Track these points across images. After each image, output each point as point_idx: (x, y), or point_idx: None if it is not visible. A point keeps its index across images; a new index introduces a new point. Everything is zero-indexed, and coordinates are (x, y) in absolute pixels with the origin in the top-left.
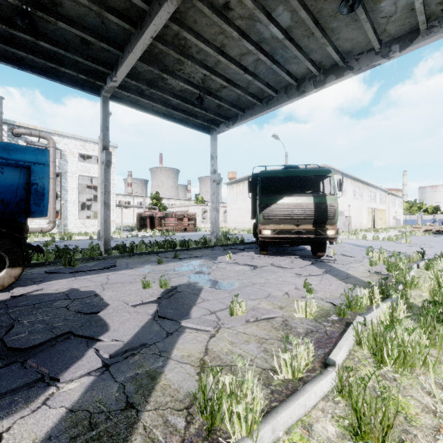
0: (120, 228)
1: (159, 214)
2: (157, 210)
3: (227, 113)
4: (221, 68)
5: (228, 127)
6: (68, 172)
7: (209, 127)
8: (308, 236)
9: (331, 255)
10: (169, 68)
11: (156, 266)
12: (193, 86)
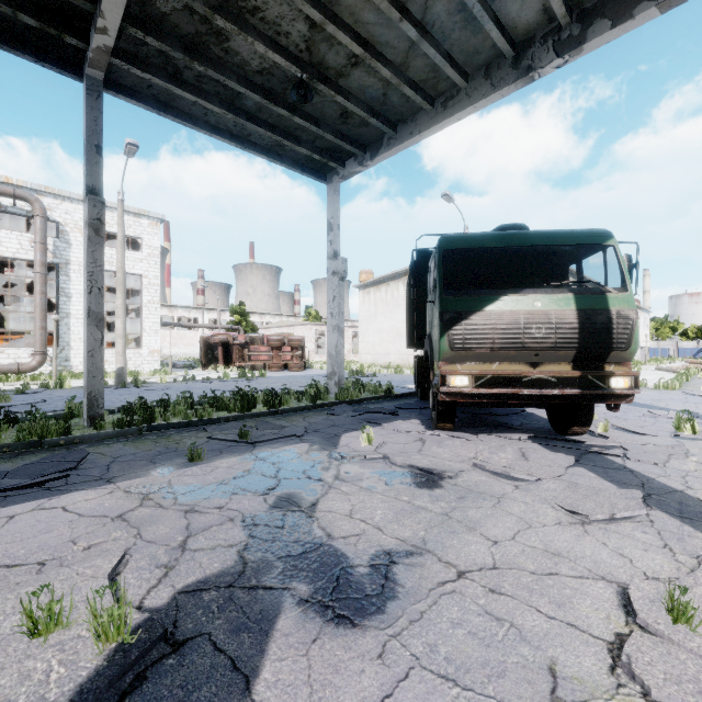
0: (179, 362)
1: (241, 340)
2: (241, 332)
3: (360, 133)
4: (347, 8)
5: (361, 165)
6: (71, 262)
7: (324, 168)
8: (564, 391)
9: (600, 430)
10: (229, 3)
11: (181, 470)
12: (287, 57)
